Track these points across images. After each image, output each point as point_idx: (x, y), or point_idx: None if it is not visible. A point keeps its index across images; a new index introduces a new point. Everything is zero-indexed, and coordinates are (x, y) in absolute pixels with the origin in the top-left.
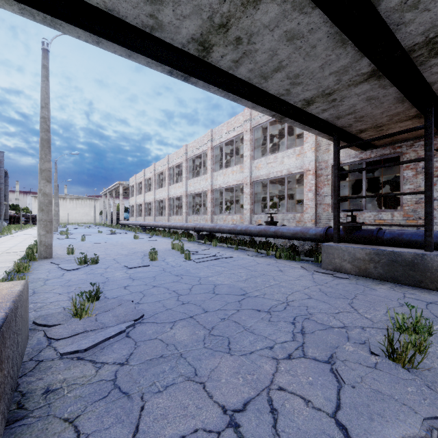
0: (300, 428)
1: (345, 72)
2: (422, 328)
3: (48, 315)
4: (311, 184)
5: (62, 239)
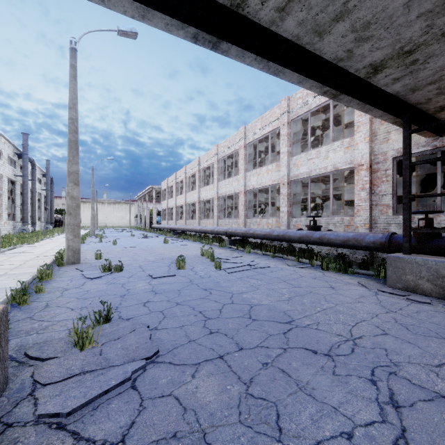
0: None
1: (443, 10)
2: None
3: (46, 342)
4: (365, 181)
5: (96, 242)
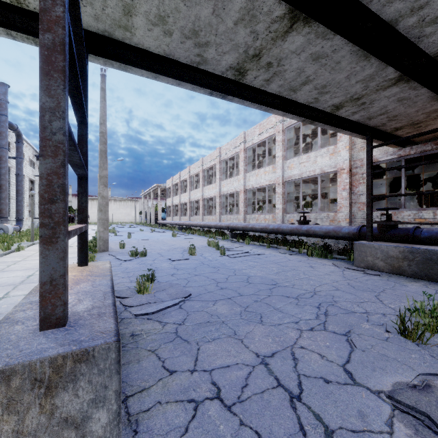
0: (315, 370)
1: (371, 79)
2: (436, 313)
3: (120, 290)
4: (345, 183)
5: (112, 236)
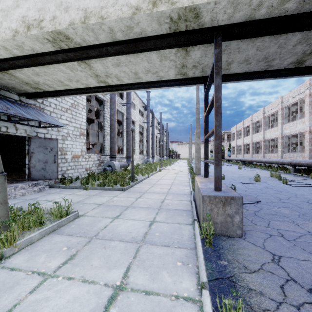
0: None
1: None
2: None
3: None
4: None
5: None
